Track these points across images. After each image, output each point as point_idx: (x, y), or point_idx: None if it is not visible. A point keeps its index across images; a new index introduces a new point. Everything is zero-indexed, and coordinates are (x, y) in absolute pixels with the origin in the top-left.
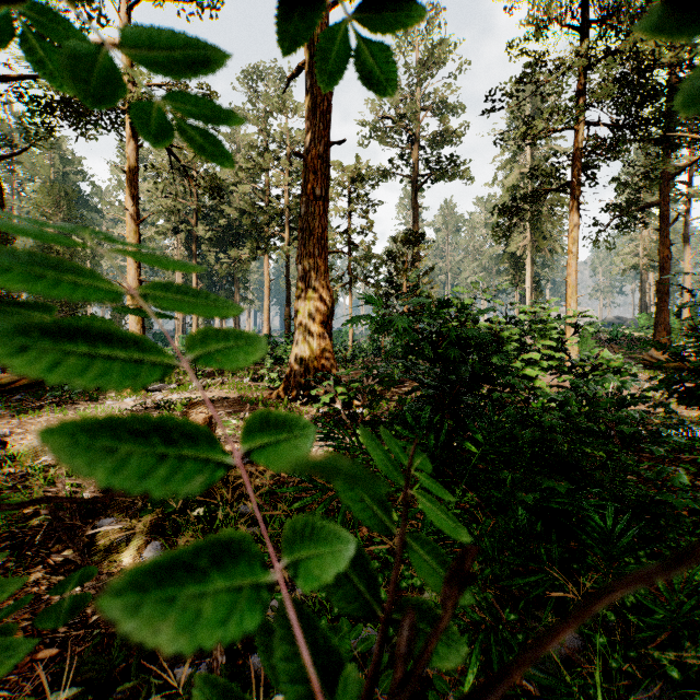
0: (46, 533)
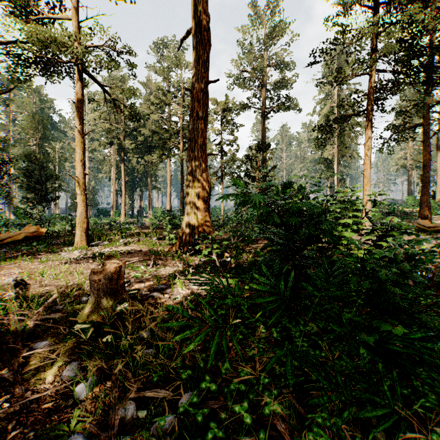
0: None
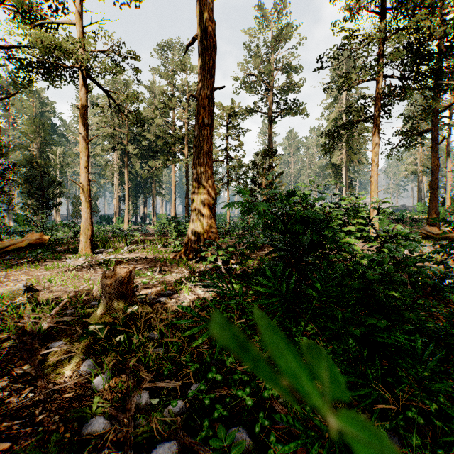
0: (14, 352)
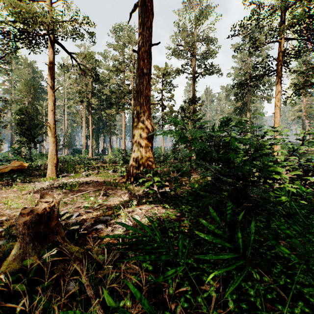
0: None
